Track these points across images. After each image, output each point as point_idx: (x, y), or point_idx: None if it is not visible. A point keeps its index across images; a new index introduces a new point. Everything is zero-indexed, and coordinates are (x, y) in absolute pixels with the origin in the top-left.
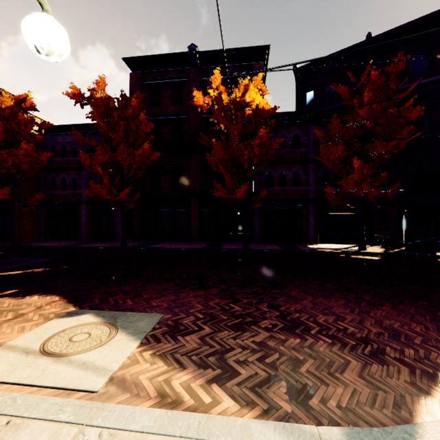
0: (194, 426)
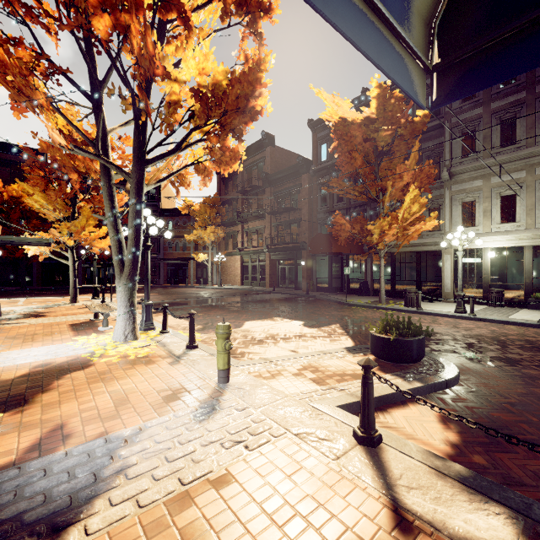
0: (4, 299)
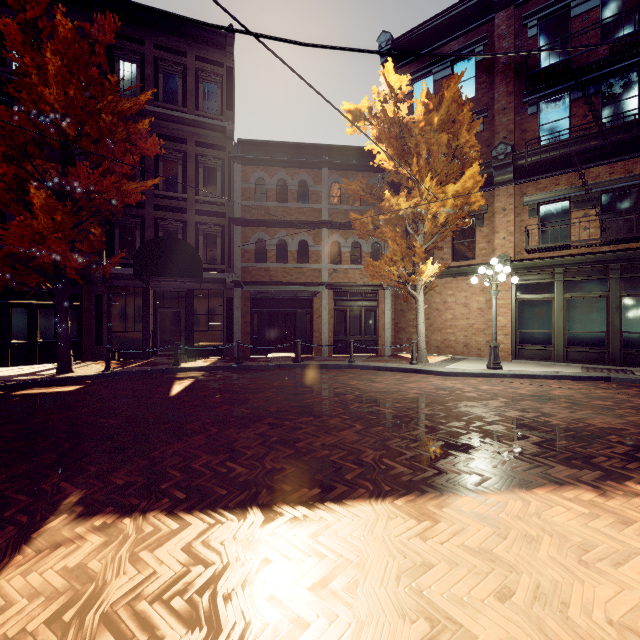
0: None
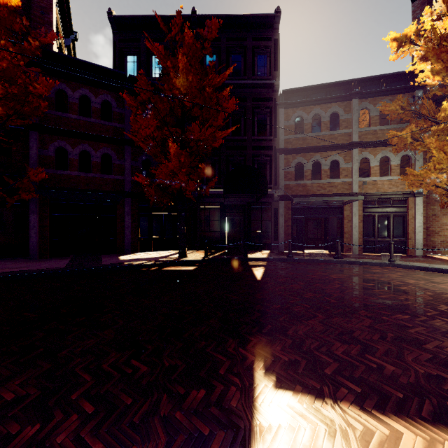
0: None
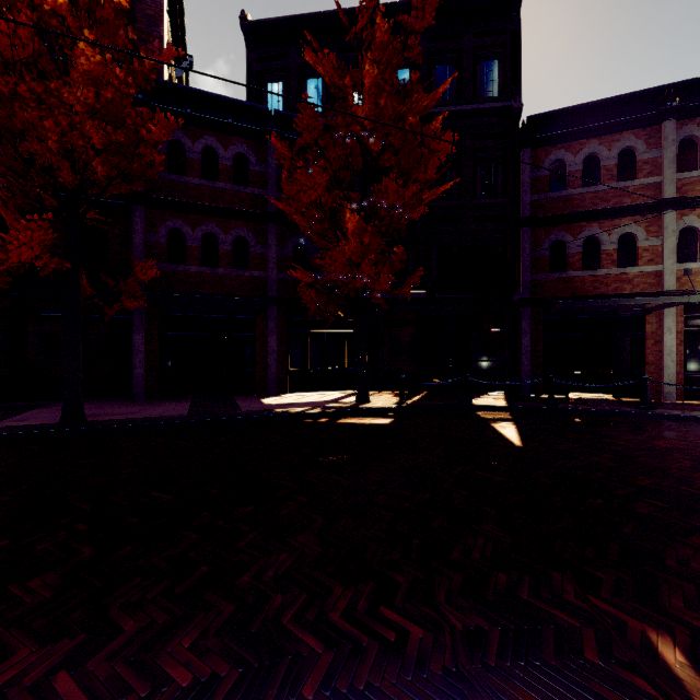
0: None
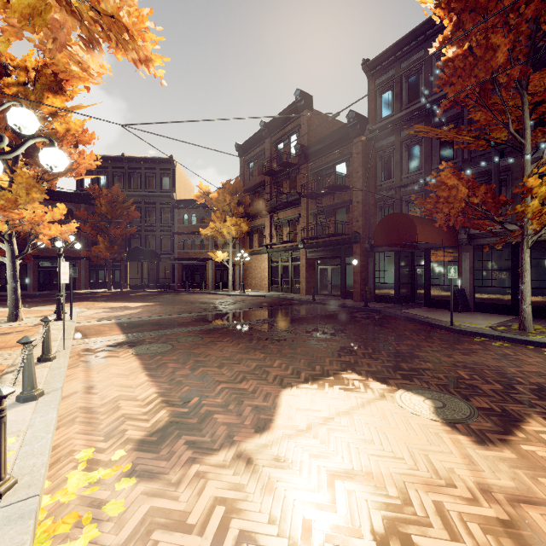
0: None
